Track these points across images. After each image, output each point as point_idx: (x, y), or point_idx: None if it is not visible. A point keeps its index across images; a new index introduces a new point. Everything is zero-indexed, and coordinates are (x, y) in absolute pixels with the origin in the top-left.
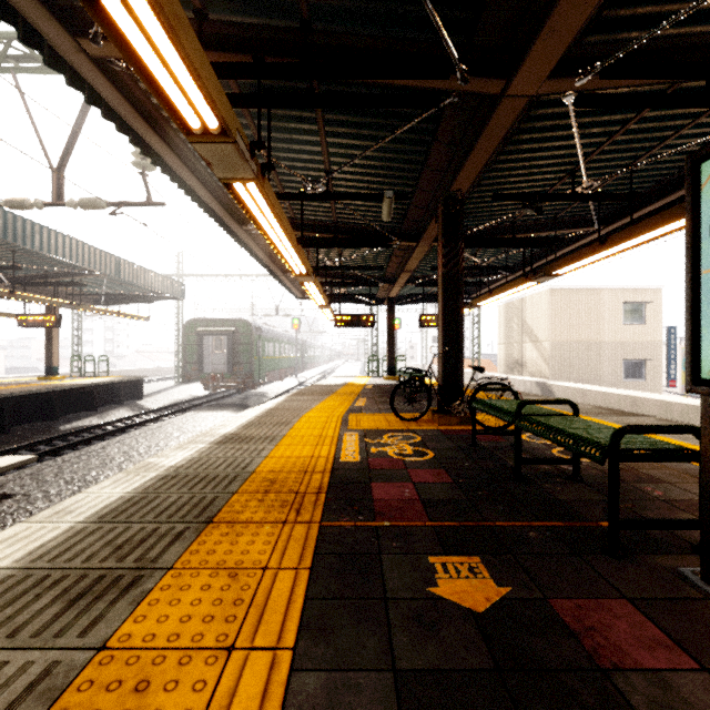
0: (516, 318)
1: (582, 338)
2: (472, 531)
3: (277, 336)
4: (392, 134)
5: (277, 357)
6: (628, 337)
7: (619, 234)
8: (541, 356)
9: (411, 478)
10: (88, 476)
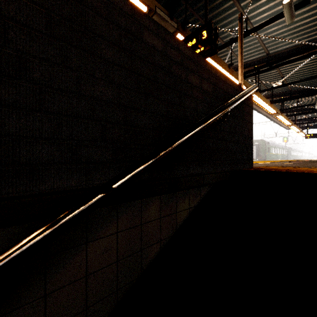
0: None
1: None
2: None
3: (276, 145)
4: (313, 97)
5: (276, 154)
6: None
7: None
8: None
9: None
10: None
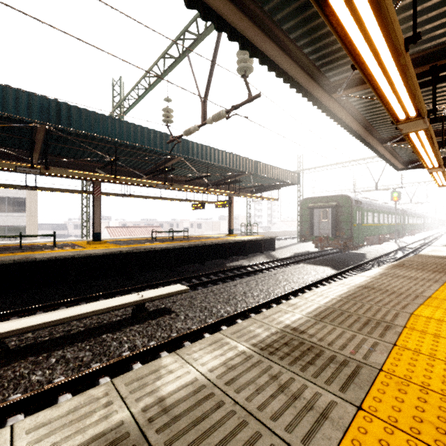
0: None
1: None
2: None
3: (376, 207)
4: None
5: (376, 225)
6: None
7: None
8: None
9: None
10: (214, 308)
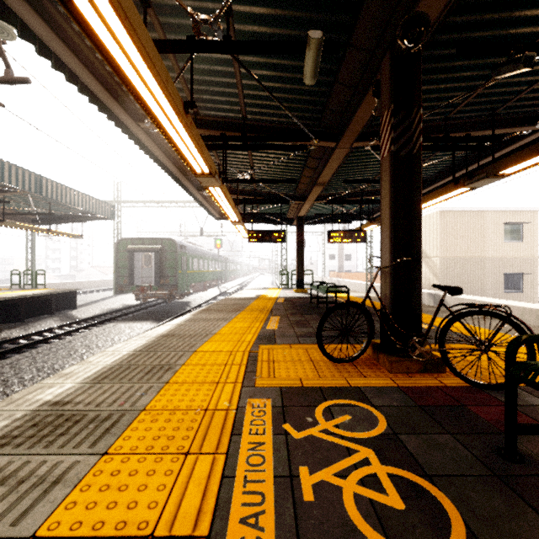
0: None
1: (468, 255)
2: None
3: (201, 253)
4: None
5: (201, 271)
6: (508, 254)
7: None
8: (431, 270)
9: None
10: None
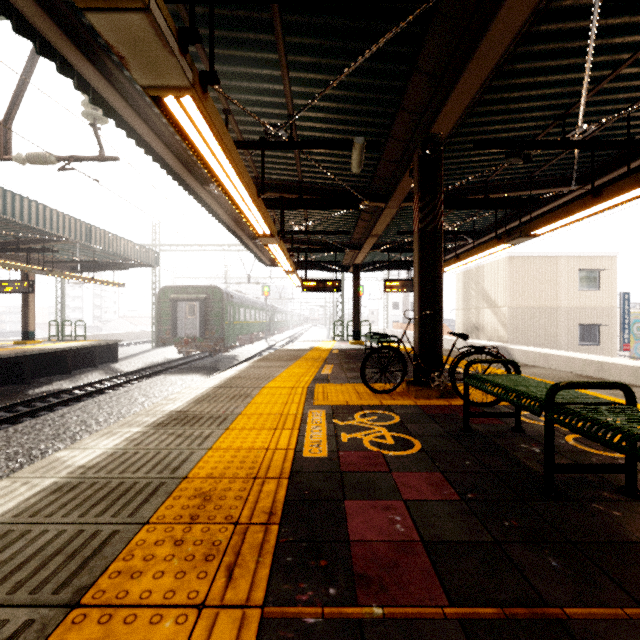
0: (474, 285)
1: (540, 304)
2: (533, 638)
3: (248, 302)
4: (366, 53)
5: (248, 322)
6: (583, 303)
7: (620, 184)
8: (500, 321)
9: (399, 491)
10: (35, 450)
